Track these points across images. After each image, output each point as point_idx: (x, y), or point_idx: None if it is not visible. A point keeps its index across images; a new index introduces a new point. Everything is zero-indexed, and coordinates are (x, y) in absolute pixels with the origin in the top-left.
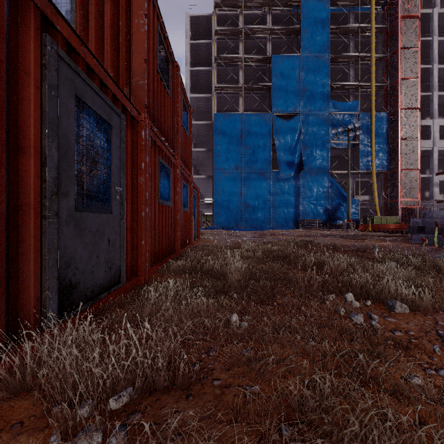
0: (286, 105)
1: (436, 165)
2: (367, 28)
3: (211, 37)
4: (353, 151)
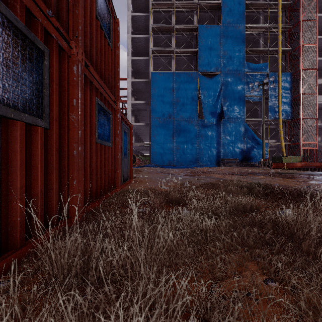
0: (209, 66)
1: None
2: (274, 4)
3: (148, 13)
4: None
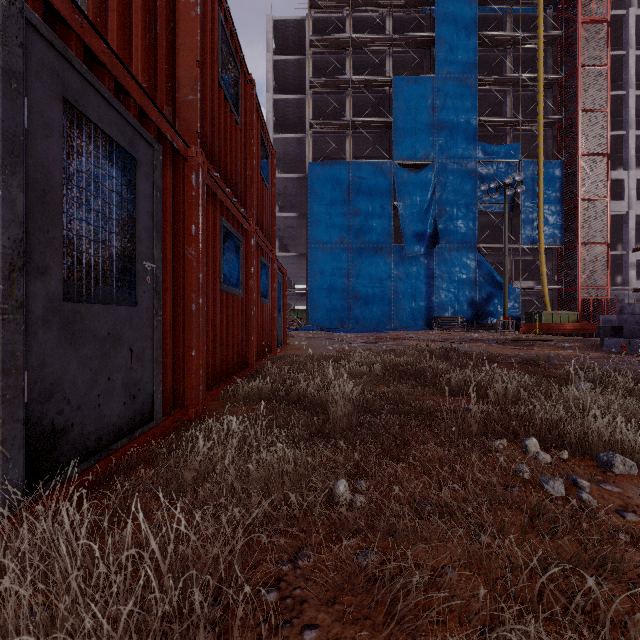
0: (413, 150)
1: (632, 237)
2: (532, 37)
3: (304, 51)
4: (511, 217)
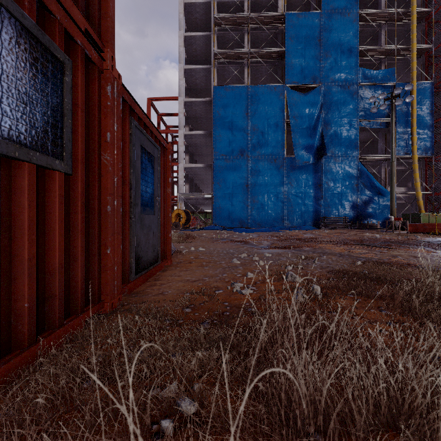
0: (303, 75)
1: None
2: None
3: None
4: (386, 133)
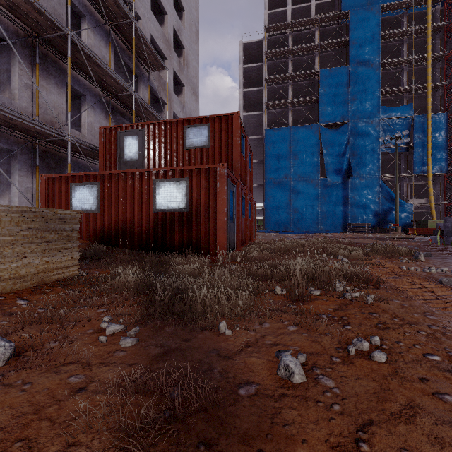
0: (334, 116)
1: None
2: (422, 28)
3: (261, 58)
4: (407, 154)
